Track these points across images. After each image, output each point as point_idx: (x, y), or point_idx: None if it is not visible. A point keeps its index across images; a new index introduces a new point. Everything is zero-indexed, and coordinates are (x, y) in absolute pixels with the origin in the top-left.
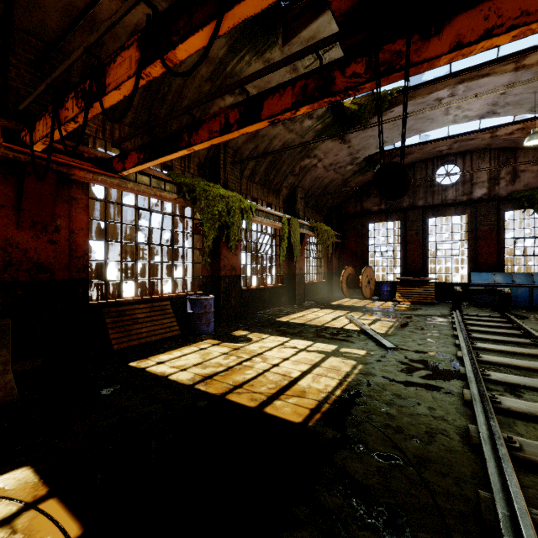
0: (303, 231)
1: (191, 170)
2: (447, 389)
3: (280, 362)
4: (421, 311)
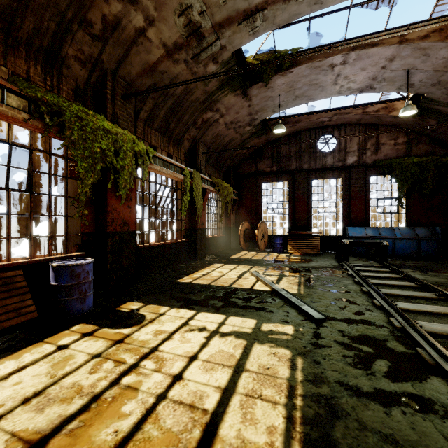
0: (205, 186)
1: (63, 93)
2: (441, 405)
3: (184, 368)
4: (314, 263)
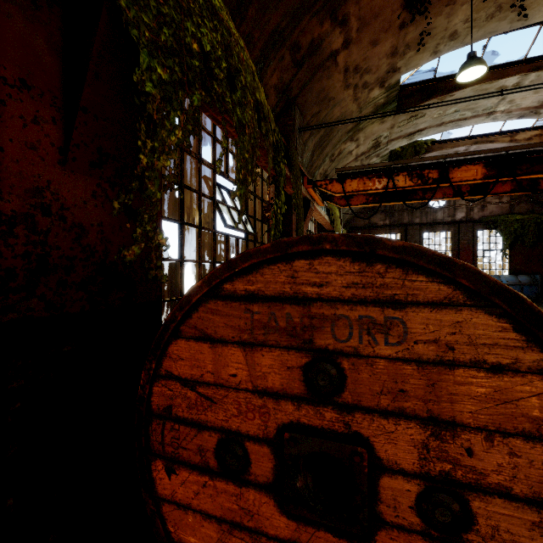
0: None
1: None
2: None
3: None
4: None
